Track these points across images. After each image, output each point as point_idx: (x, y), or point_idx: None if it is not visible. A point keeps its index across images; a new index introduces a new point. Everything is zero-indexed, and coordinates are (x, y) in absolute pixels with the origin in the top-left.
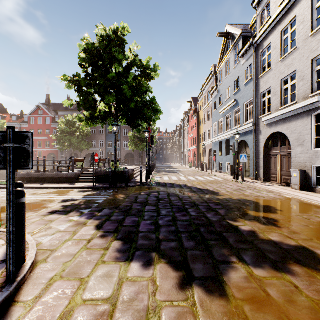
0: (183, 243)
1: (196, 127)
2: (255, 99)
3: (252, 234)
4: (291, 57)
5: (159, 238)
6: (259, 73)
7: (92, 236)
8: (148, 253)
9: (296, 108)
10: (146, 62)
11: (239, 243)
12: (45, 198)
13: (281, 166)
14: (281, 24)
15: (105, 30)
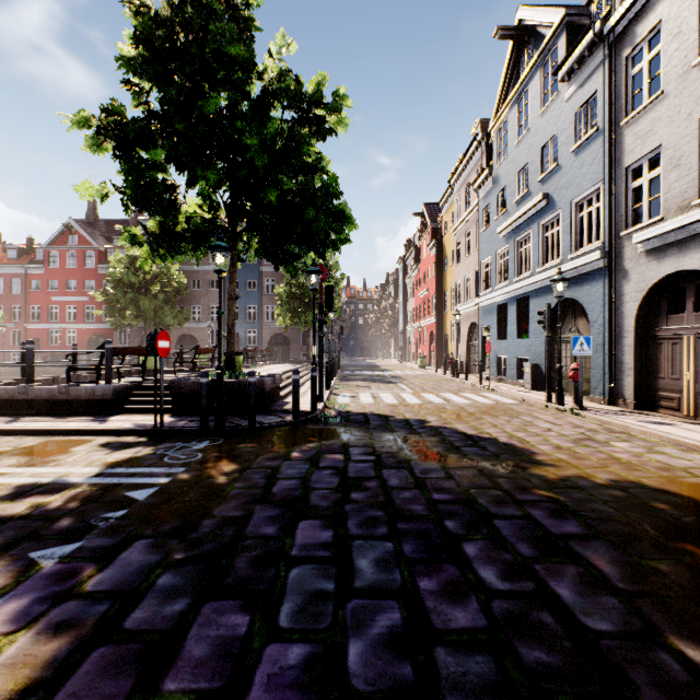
0: None
1: (436, 273)
2: (609, 186)
3: None
4: None
5: None
6: (622, 114)
7: None
8: None
9: None
10: (314, 87)
11: None
12: None
13: (697, 369)
14: None
15: None
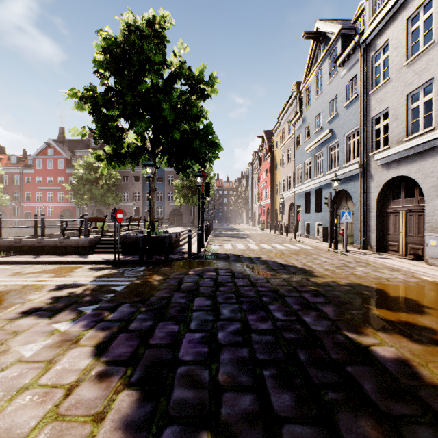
0: (268, 397)
1: (271, 173)
2: (363, 127)
3: (406, 370)
4: (425, 58)
5: (217, 380)
6: (370, 88)
7: (80, 374)
8: (192, 432)
9: (434, 137)
10: (198, 72)
11: (388, 396)
12: (30, 281)
13: (406, 229)
14: (406, 8)
15: (135, 19)
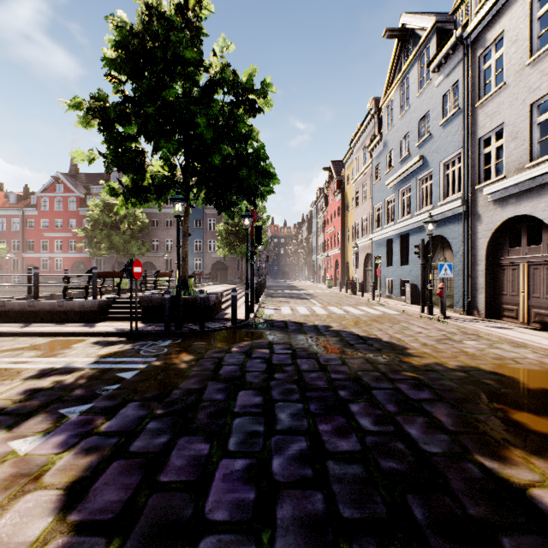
0: None
1: (340, 215)
2: (467, 152)
3: None
4: None
5: None
6: (476, 98)
7: None
8: None
9: None
10: (247, 77)
11: None
12: (4, 363)
13: (530, 288)
14: None
15: (161, 4)
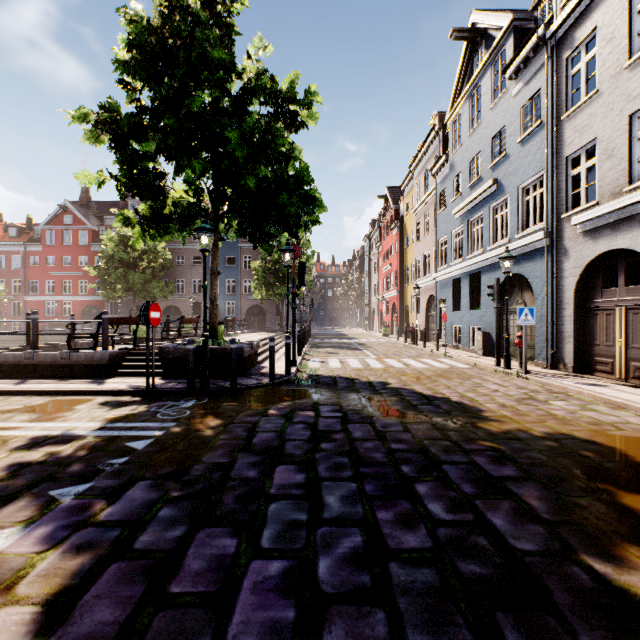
0: None
1: (398, 250)
2: (551, 173)
3: None
4: None
5: None
6: (562, 109)
7: None
8: None
9: None
10: (287, 85)
11: None
12: None
13: (628, 336)
14: None
15: None
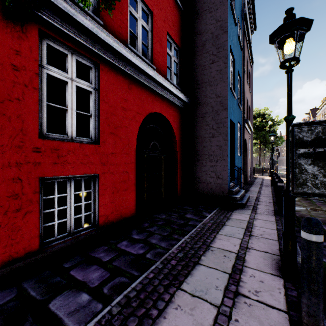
0: None
1: None
2: None
3: None
4: None
5: None
6: None
7: None
8: None
9: None
10: (276, 118)
11: None
12: None
13: None
14: None
15: (257, 112)
